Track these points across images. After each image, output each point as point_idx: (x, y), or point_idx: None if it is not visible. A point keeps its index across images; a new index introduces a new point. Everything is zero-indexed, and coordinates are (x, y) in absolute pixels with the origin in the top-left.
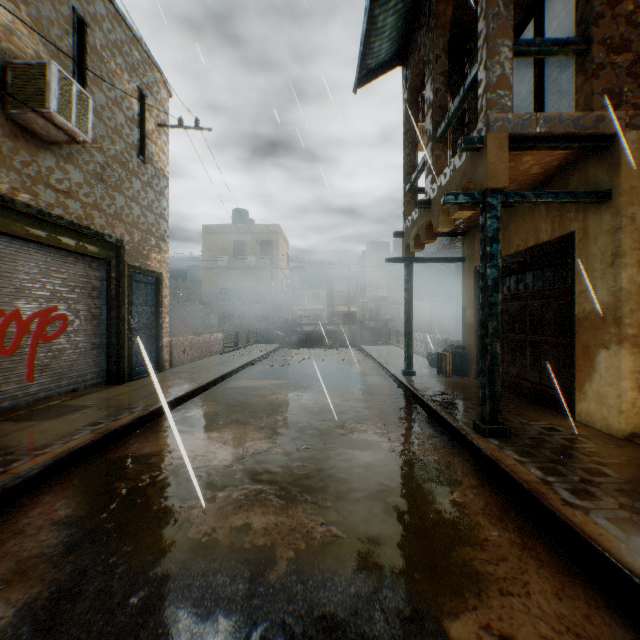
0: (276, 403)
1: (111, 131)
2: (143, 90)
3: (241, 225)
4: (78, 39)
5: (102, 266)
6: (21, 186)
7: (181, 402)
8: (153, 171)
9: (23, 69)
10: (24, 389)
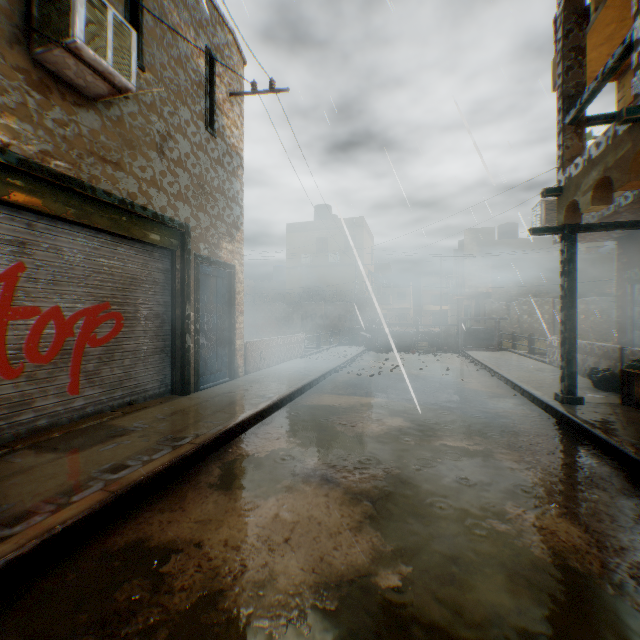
0: (371, 440)
1: (173, 95)
2: (212, 52)
3: (324, 221)
4: None
5: (165, 256)
6: (53, 151)
7: (245, 428)
8: (224, 147)
9: None
10: (65, 403)
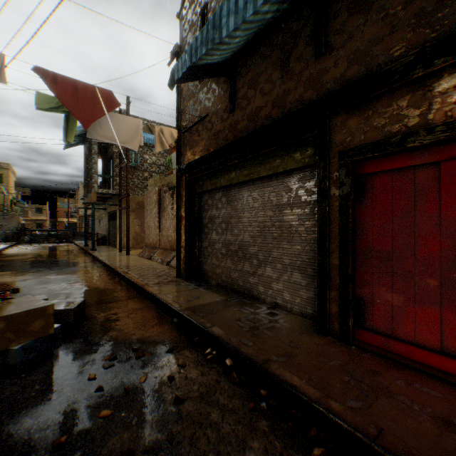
0: (33, 254)
1: None
2: None
3: None
4: None
5: None
6: None
7: None
8: None
9: None
10: None
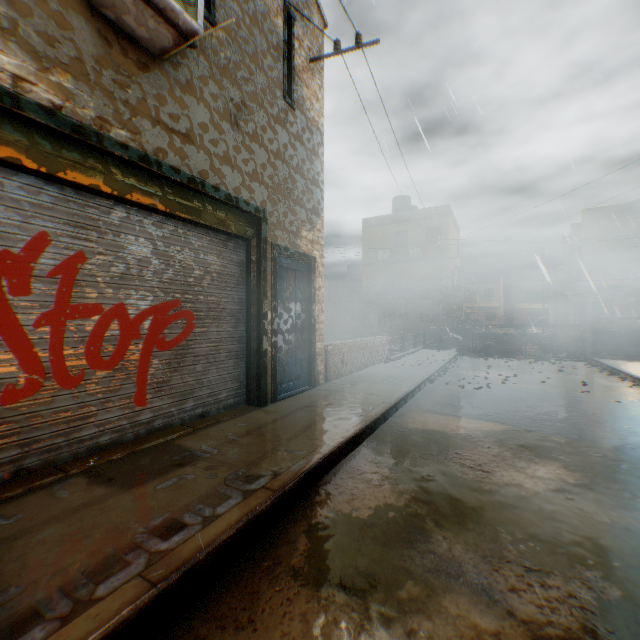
0: (527, 504)
1: (248, 59)
2: (290, 12)
3: (403, 213)
4: None
5: (240, 247)
6: (112, 117)
7: (334, 461)
8: (303, 122)
9: None
10: (130, 416)
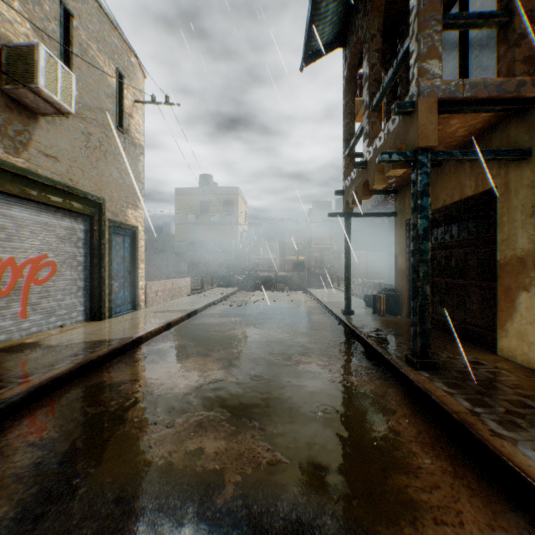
0: (233, 338)
1: (93, 106)
2: (121, 71)
3: (207, 188)
4: (65, 27)
5: (86, 220)
6: (14, 151)
7: (151, 336)
8: (130, 140)
9: (15, 51)
10: (18, 325)
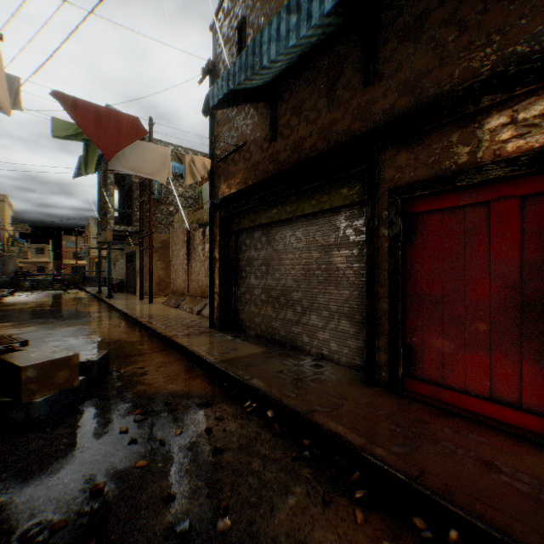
0: (37, 302)
1: None
2: None
3: None
4: None
5: None
6: None
7: None
8: None
9: None
10: None
